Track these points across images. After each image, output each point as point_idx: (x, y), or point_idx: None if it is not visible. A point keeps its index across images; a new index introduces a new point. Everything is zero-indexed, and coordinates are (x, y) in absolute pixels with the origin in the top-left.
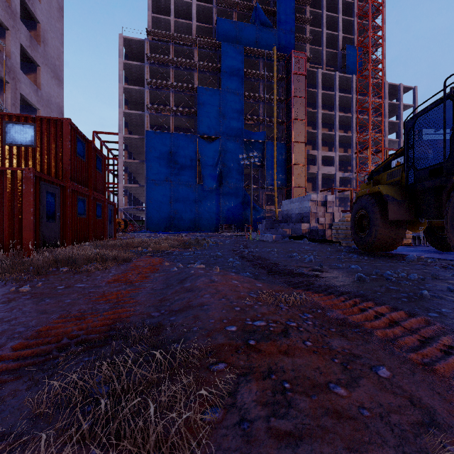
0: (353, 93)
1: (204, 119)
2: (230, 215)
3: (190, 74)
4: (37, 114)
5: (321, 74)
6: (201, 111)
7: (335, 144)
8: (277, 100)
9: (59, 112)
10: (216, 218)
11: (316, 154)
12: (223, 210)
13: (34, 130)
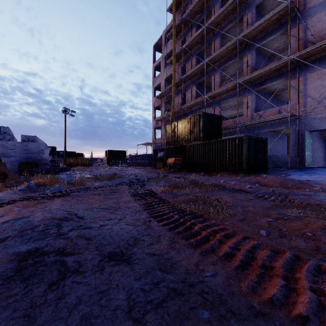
0: None
1: None
2: None
3: None
4: None
5: None
6: None
7: None
8: None
9: None
10: None
11: None
12: None
13: None
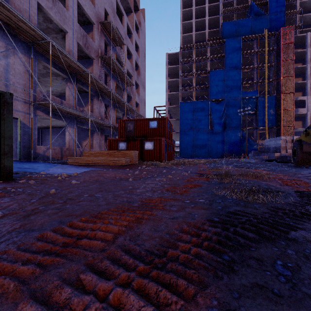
0: None
1: (214, 90)
2: (231, 147)
3: (204, 63)
4: (138, 106)
5: (310, 35)
6: (212, 85)
7: None
8: (268, 66)
9: (144, 103)
10: (222, 149)
11: (305, 99)
12: (226, 144)
13: (157, 122)
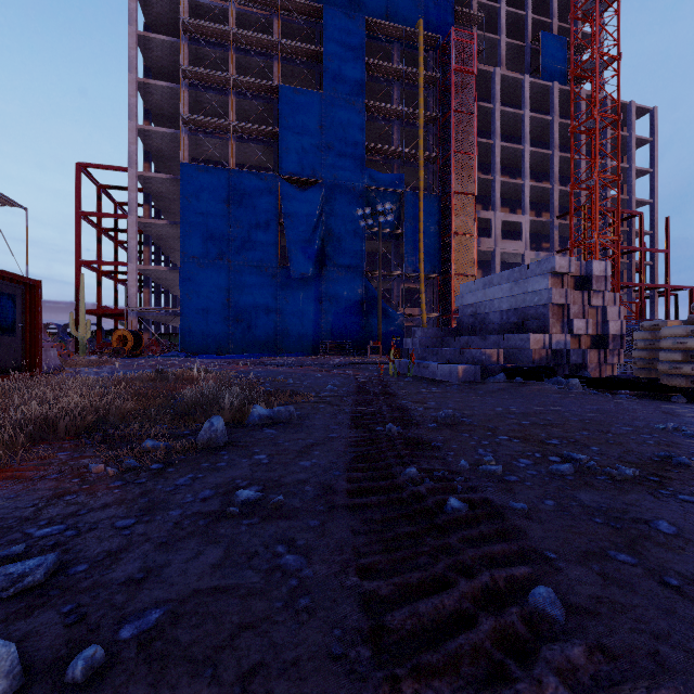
0: (554, 114)
1: (292, 146)
2: (339, 324)
3: (266, 64)
4: None
5: (500, 78)
6: (287, 130)
7: (524, 201)
8: (425, 118)
9: None
10: (314, 329)
11: (492, 219)
12: (326, 315)
13: None
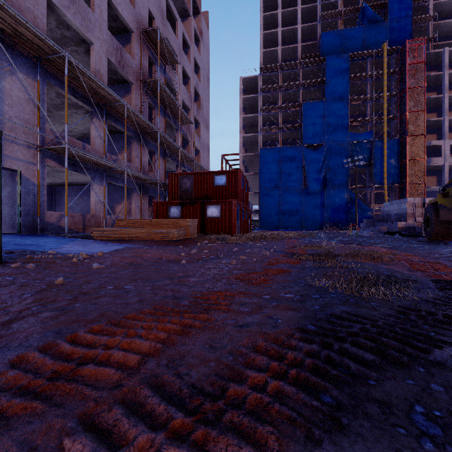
0: None
1: (309, 130)
2: (334, 214)
3: (296, 92)
4: (199, 154)
5: (449, 51)
6: (306, 123)
7: None
8: (388, 95)
9: (207, 149)
10: (320, 217)
11: (442, 144)
12: (327, 210)
13: (226, 178)
